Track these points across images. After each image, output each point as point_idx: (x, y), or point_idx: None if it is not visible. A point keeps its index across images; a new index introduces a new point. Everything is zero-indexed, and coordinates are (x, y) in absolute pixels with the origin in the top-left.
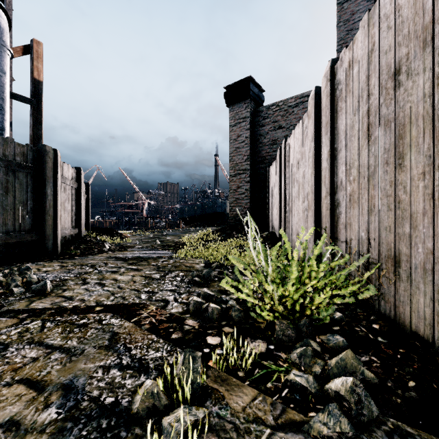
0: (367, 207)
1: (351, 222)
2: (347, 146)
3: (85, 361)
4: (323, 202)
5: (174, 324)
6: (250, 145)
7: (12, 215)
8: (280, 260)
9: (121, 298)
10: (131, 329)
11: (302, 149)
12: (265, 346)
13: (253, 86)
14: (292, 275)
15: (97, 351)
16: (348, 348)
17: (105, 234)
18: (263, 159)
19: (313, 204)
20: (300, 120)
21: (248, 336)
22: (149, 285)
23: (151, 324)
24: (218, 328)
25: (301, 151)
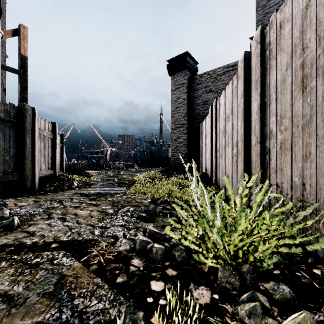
0: (301, 154)
1: (282, 167)
2: (278, 99)
3: (23, 314)
4: (253, 149)
5: (120, 265)
6: (187, 105)
7: None
8: (220, 203)
9: (77, 234)
10: (79, 271)
11: (231, 106)
12: (209, 294)
13: (189, 59)
14: (240, 227)
15: (39, 300)
16: (295, 300)
17: (76, 174)
18: (197, 116)
19: (243, 151)
20: (226, 85)
21: (191, 281)
22: (103, 220)
23: (99, 264)
24: (162, 270)
25: (230, 107)
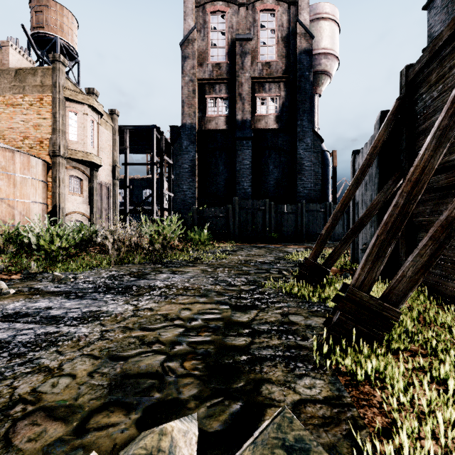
0: None
1: None
2: None
3: None
4: None
5: None
6: None
7: (342, 226)
8: None
9: None
10: None
11: None
12: None
13: None
14: None
15: None
16: None
17: None
18: None
19: None
20: None
21: None
22: None
23: None
24: None
25: None
